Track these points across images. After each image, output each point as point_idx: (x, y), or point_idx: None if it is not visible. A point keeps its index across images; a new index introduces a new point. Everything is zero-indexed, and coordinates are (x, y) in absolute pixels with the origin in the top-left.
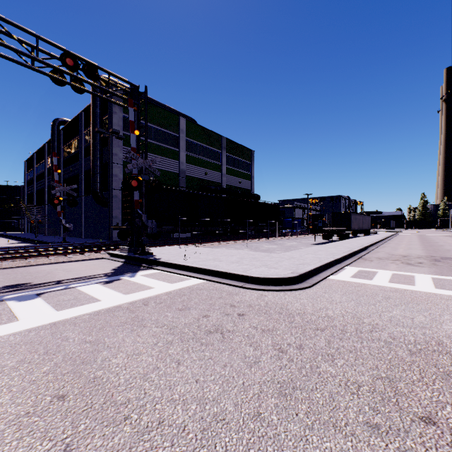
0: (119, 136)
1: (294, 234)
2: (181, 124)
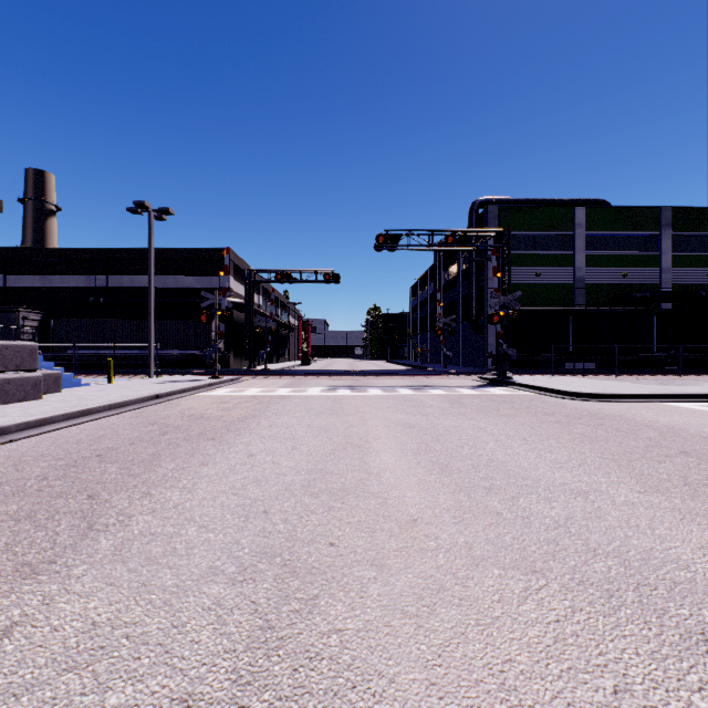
0: None
1: None
2: (578, 217)
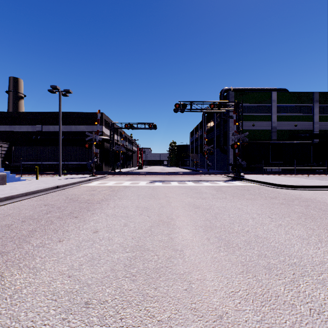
0: (232, 118)
1: None
2: (273, 97)
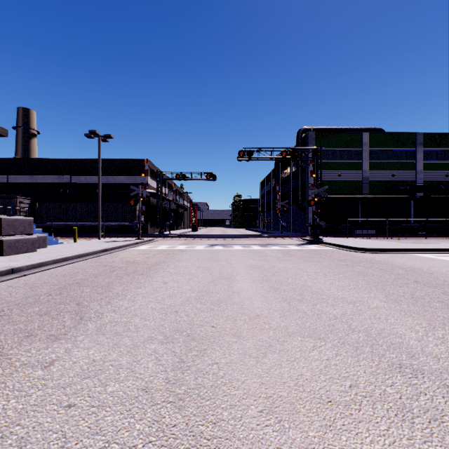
0: None
1: None
2: (364, 139)
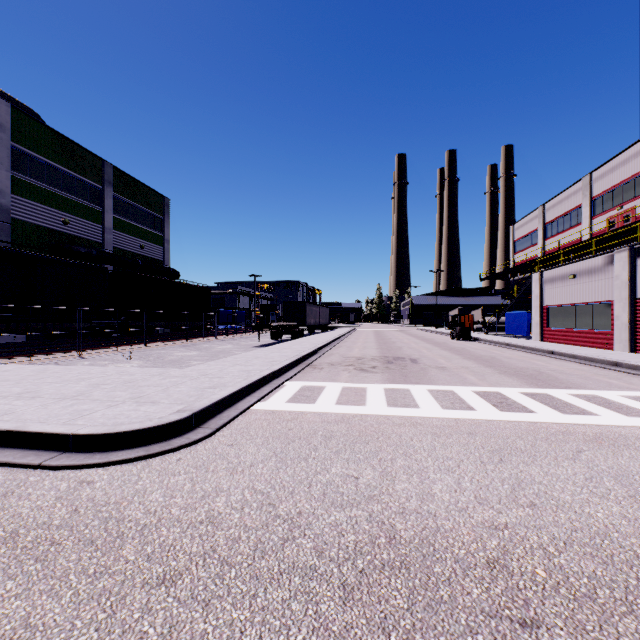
0: None
1: (232, 333)
2: None
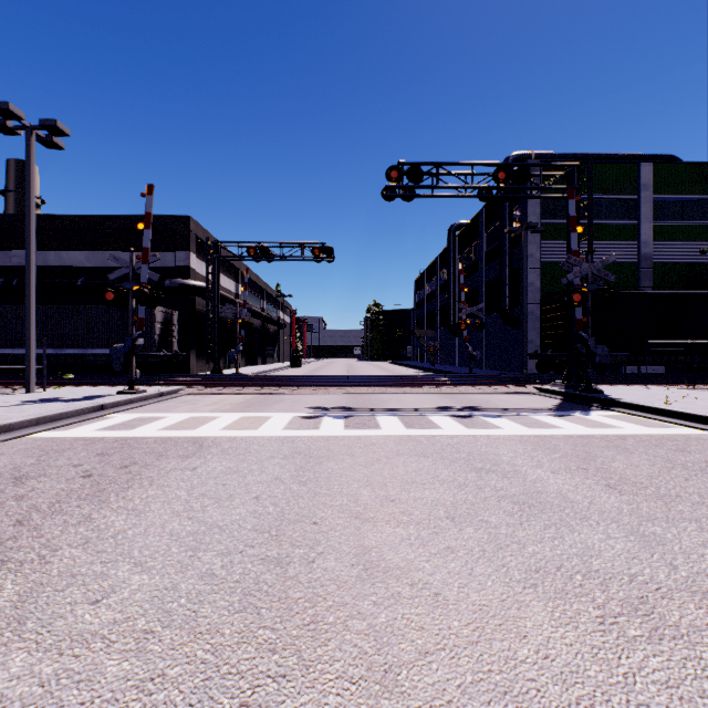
0: (535, 230)
1: None
2: (643, 175)
